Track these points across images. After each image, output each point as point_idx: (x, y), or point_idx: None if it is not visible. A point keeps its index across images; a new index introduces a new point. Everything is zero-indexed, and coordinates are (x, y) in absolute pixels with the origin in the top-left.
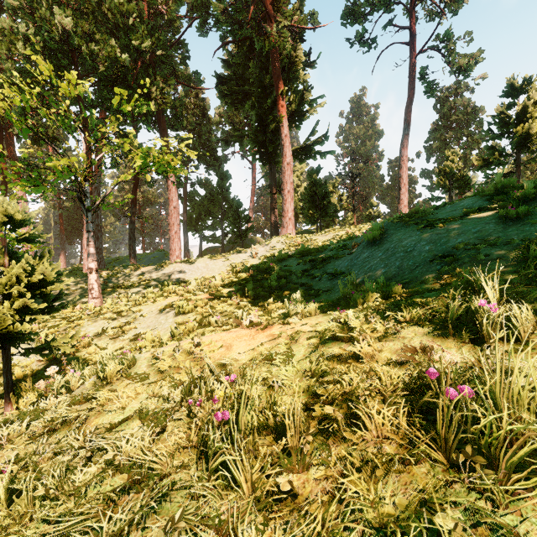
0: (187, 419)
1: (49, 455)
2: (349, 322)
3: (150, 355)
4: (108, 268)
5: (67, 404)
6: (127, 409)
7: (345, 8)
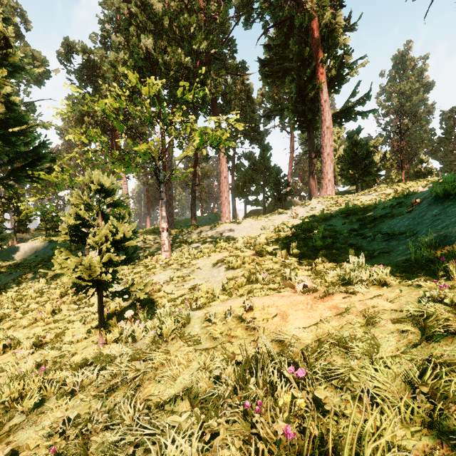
0: (242, 422)
1: (99, 429)
2: (455, 303)
3: (203, 314)
4: (177, 227)
5: (129, 358)
6: (178, 380)
7: None
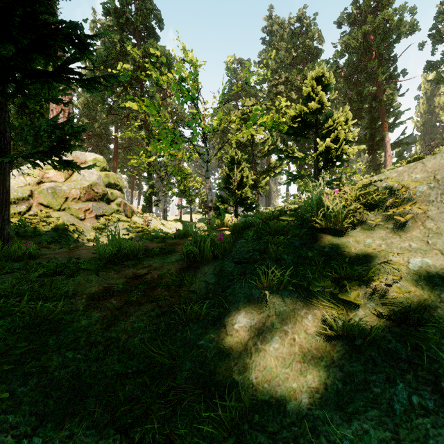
0: None
1: None
2: None
3: None
4: None
5: None
6: None
7: (426, 66)
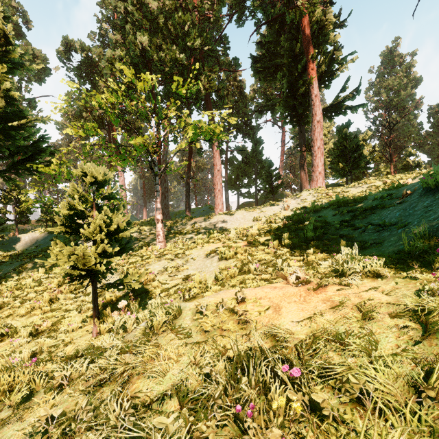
0: (233, 426)
1: (82, 429)
2: None
3: (194, 306)
4: (172, 219)
5: (119, 351)
6: (167, 376)
7: None
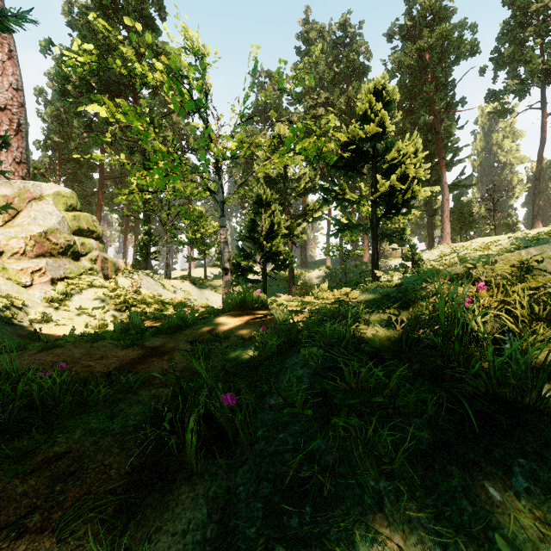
0: None
1: None
2: None
3: None
4: (310, 267)
5: None
6: None
7: (488, 95)
